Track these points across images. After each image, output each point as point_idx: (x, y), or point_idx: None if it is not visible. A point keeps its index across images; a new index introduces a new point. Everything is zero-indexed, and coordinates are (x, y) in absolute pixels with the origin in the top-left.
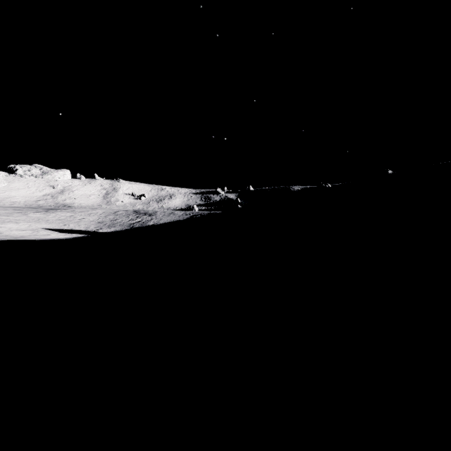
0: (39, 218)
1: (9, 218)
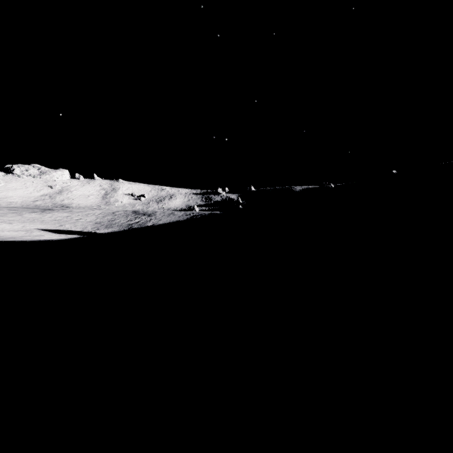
0: (35, 218)
1: (3, 218)
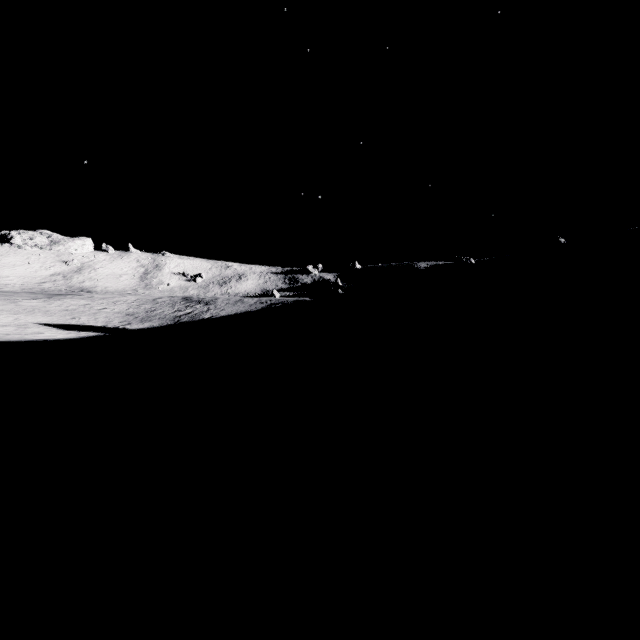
0: (35, 307)
1: None
